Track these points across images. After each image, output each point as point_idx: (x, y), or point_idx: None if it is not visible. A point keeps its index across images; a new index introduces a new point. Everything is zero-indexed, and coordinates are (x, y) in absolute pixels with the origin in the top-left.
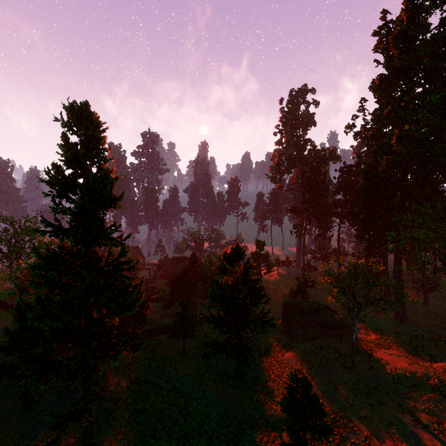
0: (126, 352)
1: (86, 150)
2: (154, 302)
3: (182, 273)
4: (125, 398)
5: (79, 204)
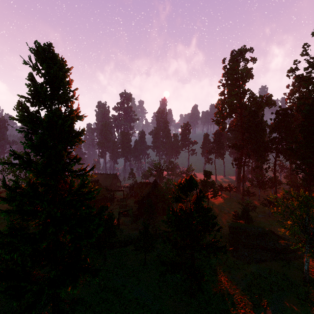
0: (100, 260)
1: (52, 90)
2: (125, 217)
3: (146, 195)
4: (94, 304)
5: (38, 138)
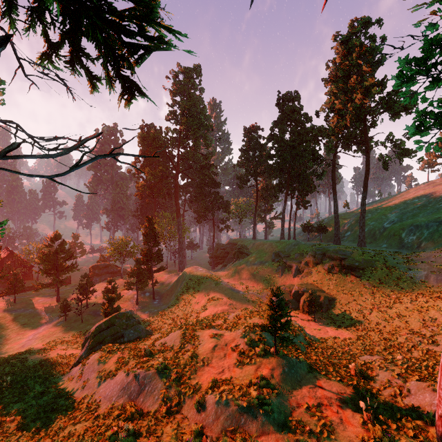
0: None
1: None
2: None
3: None
4: None
5: None
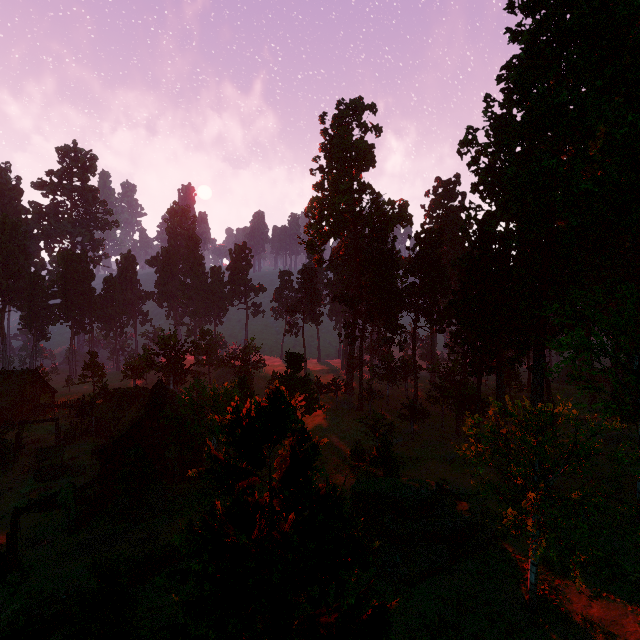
0: None
1: None
2: (50, 510)
3: (127, 432)
4: None
5: None
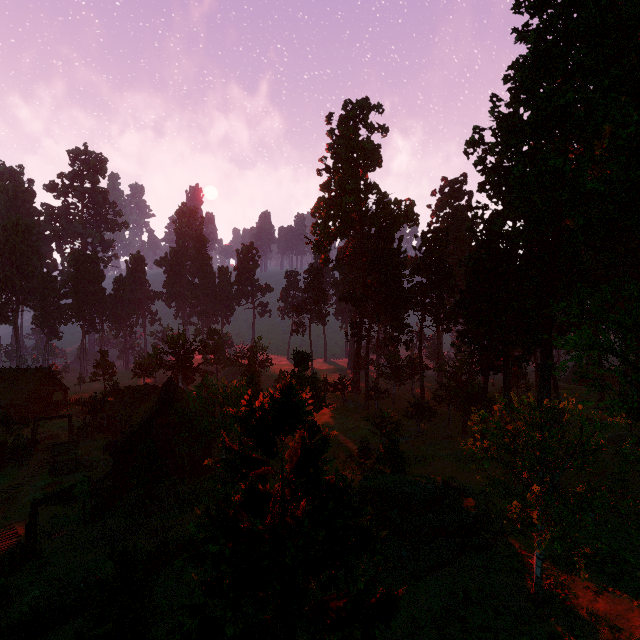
0: None
1: None
2: (65, 503)
3: (139, 428)
4: None
5: None
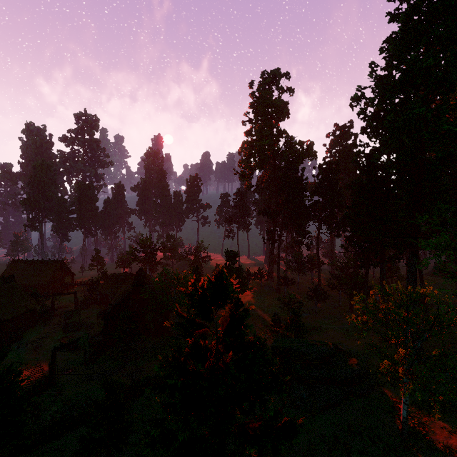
0: None
1: None
2: (73, 351)
3: (120, 302)
4: None
5: None
